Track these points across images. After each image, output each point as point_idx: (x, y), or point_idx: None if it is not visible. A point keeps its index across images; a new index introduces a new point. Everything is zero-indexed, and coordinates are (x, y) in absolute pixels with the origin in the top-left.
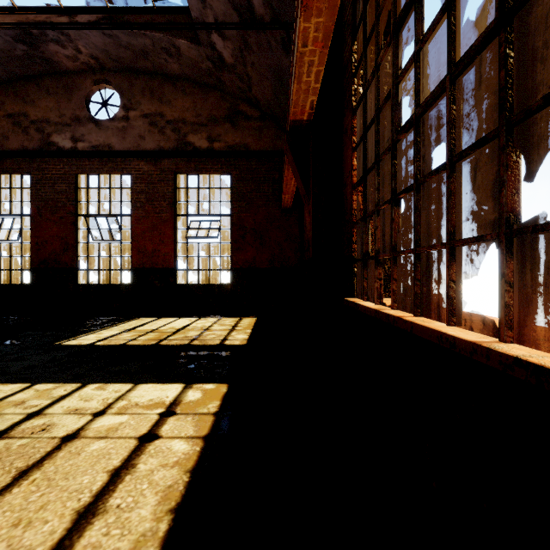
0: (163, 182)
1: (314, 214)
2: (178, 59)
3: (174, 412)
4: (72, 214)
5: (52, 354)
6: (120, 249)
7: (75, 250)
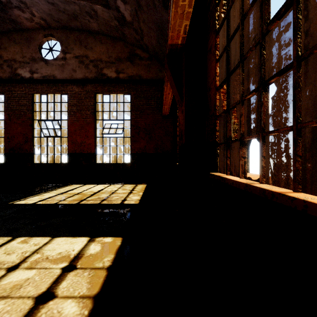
0: (88, 99)
1: (186, 112)
2: (96, 20)
3: (75, 267)
4: (30, 119)
5: (3, 211)
6: (61, 141)
7: (32, 142)
